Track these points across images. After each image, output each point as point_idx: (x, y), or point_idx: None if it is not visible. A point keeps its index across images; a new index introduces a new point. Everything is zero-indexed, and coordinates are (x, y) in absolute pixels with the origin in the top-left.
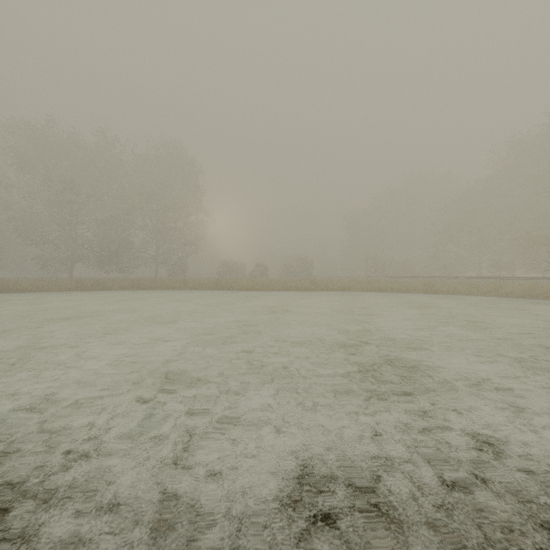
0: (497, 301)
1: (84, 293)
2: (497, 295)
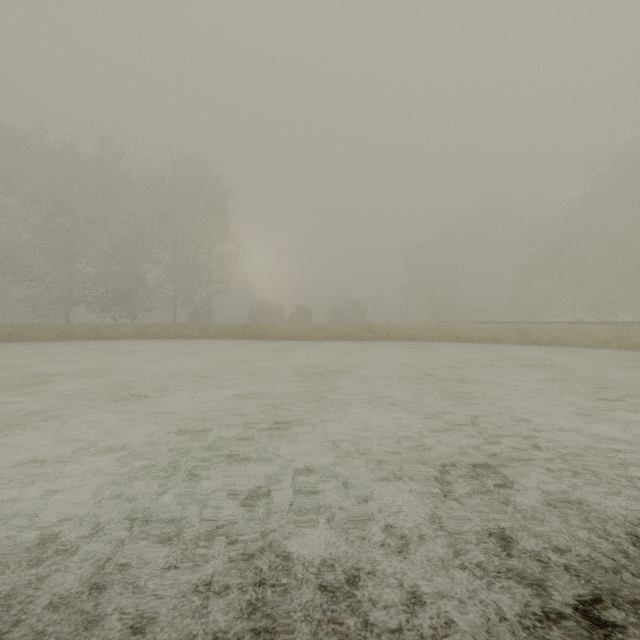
0: (630, 355)
1: (68, 343)
2: (619, 346)
